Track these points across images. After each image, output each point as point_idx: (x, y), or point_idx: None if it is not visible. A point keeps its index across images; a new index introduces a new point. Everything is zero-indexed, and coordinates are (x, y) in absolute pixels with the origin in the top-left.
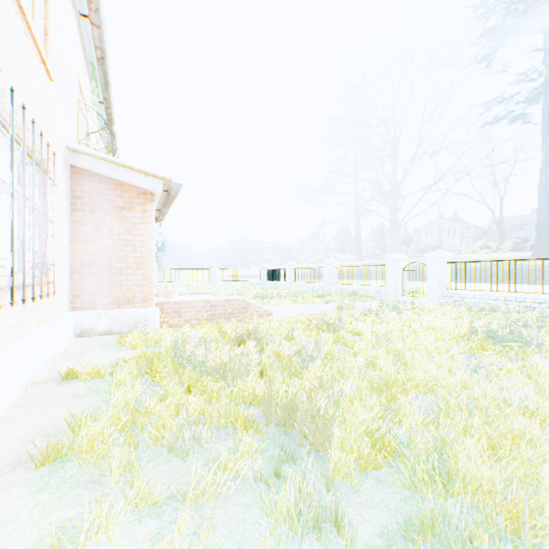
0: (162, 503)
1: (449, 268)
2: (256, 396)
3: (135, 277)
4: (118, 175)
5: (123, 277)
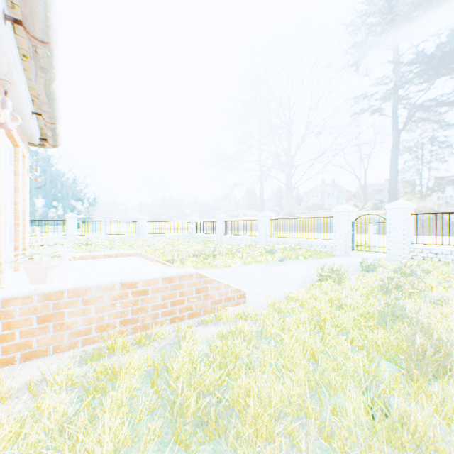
0: None
1: (412, 221)
2: None
3: None
4: None
5: None
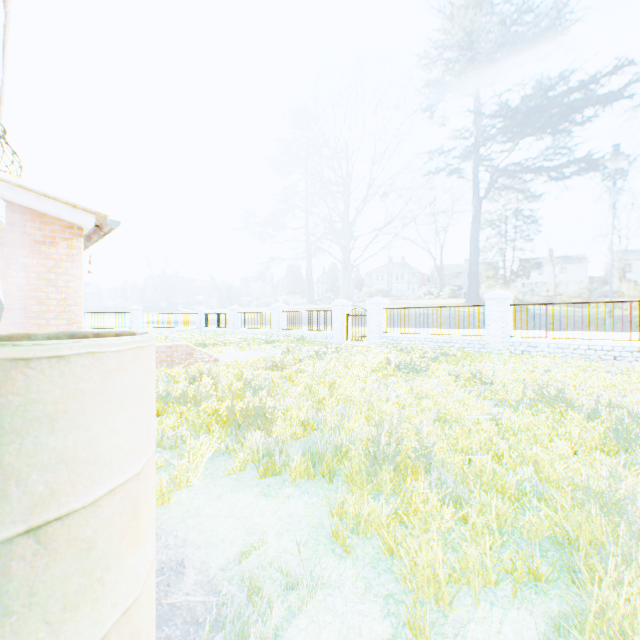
0: (167, 466)
1: (385, 314)
2: (218, 414)
3: (59, 322)
4: (39, 205)
5: (42, 322)
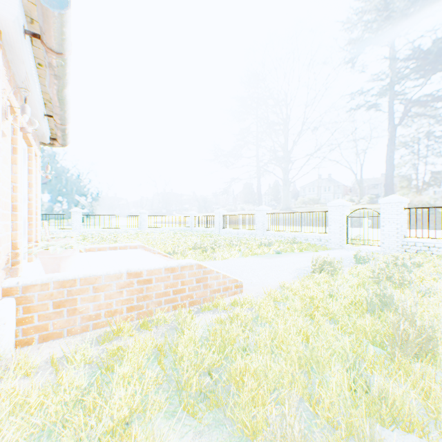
0: None
1: (405, 215)
2: None
3: None
4: None
5: None
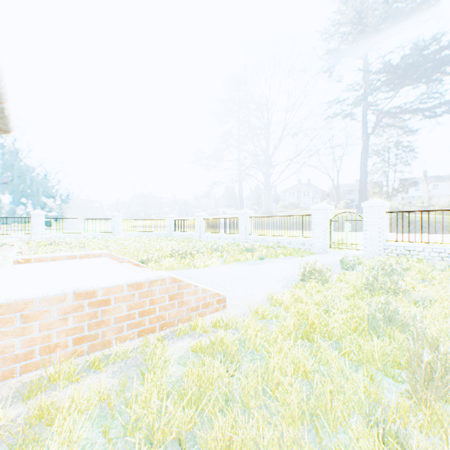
0: None
1: (386, 219)
2: None
3: None
4: None
5: None
